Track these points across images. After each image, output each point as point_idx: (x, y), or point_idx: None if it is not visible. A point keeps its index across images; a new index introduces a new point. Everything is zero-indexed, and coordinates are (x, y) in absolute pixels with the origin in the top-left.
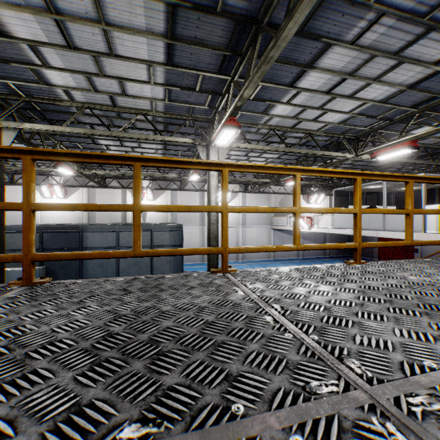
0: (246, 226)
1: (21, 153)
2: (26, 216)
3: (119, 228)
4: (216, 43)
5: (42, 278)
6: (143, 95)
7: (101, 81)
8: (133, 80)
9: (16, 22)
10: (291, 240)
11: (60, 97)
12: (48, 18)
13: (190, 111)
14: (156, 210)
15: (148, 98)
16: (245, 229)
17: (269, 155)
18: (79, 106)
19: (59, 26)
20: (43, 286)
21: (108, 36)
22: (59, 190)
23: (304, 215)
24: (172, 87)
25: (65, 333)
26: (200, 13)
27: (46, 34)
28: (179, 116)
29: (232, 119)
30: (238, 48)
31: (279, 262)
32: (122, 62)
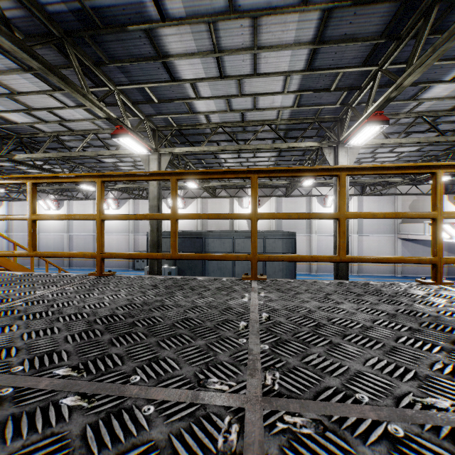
0: (362, 235)
1: (250, 173)
2: (254, 224)
3: (235, 235)
4: (369, 34)
5: (262, 275)
6: (272, 106)
7: (237, 101)
8: (267, 93)
9: (187, 67)
10: (428, 254)
11: (200, 121)
12: (211, 57)
13: (318, 112)
14: (361, 217)
15: (276, 108)
16: (362, 238)
17: (405, 148)
18: (214, 126)
19: (218, 61)
20: (268, 282)
21: (256, 58)
22: (180, 202)
23: (449, 221)
24: (304, 92)
25: (366, 322)
26: (358, 7)
27: (205, 71)
28: (304, 120)
29: (378, 114)
30: (397, 31)
31: (410, 280)
32: (261, 79)
